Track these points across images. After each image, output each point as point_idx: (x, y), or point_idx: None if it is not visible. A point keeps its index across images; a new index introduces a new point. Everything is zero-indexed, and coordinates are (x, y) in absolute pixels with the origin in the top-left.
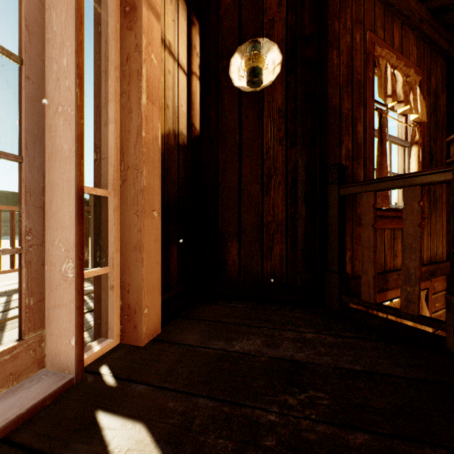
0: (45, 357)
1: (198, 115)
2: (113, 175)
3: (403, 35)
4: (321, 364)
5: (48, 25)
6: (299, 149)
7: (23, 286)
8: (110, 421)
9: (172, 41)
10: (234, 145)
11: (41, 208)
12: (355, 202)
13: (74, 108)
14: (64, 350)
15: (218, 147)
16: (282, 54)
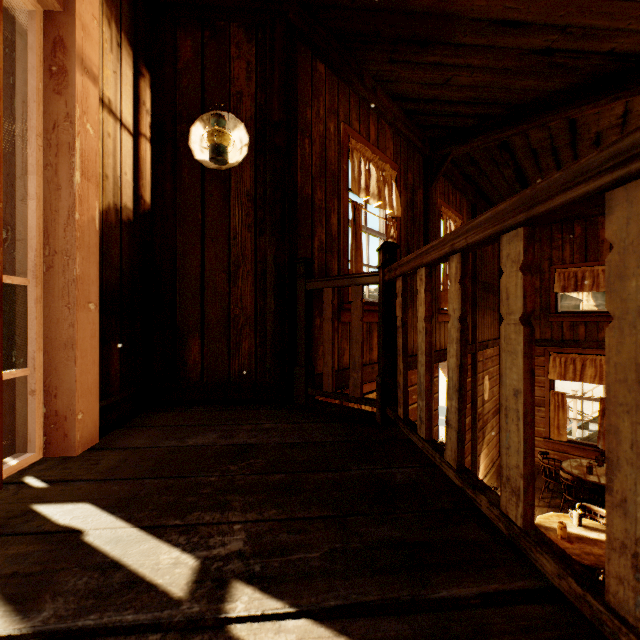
0: None
1: (148, 185)
2: (35, 261)
3: (379, 128)
4: (269, 443)
5: None
6: (268, 238)
7: None
8: (49, 507)
9: (113, 97)
10: (196, 225)
11: None
12: None
13: None
14: None
15: (175, 225)
16: (251, 133)
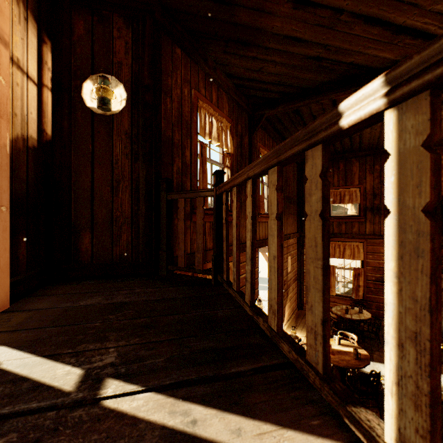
0: None
1: (50, 122)
2: None
3: (219, 94)
4: (139, 300)
5: None
6: (140, 164)
7: None
8: None
9: (21, 57)
10: (87, 152)
11: None
12: None
13: None
14: None
15: (71, 152)
16: (129, 91)
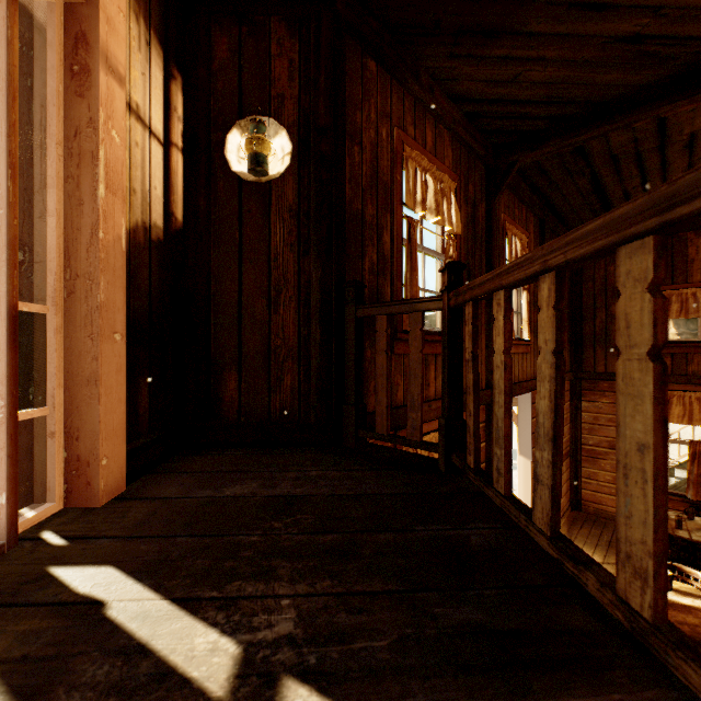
0: None
1: (180, 200)
2: (55, 286)
3: (437, 134)
4: (317, 494)
5: None
6: (313, 259)
7: None
8: (68, 571)
9: (142, 102)
10: (233, 245)
11: None
12: None
13: (4, 205)
14: None
15: (210, 246)
16: (294, 140)
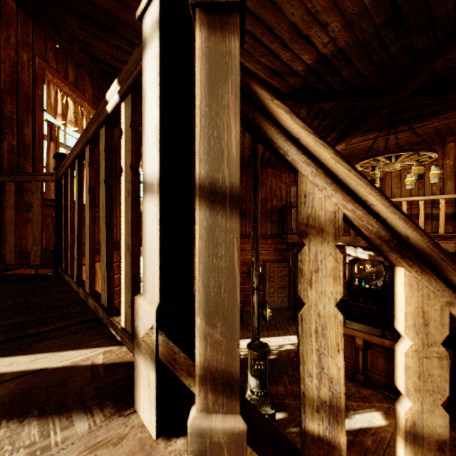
0: None
1: None
2: None
3: (79, 74)
4: None
5: None
6: None
7: None
8: None
9: None
10: None
11: None
12: (22, 191)
13: None
14: None
15: None
16: None
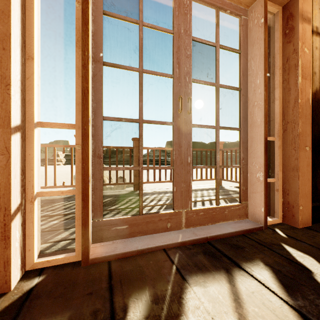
0: (248, 214)
1: None
2: (278, 128)
3: None
4: None
5: (249, 68)
6: None
7: (241, 181)
8: (289, 248)
9: (318, 24)
10: None
11: (246, 148)
12: None
13: (263, 101)
14: (257, 212)
15: None
16: None
